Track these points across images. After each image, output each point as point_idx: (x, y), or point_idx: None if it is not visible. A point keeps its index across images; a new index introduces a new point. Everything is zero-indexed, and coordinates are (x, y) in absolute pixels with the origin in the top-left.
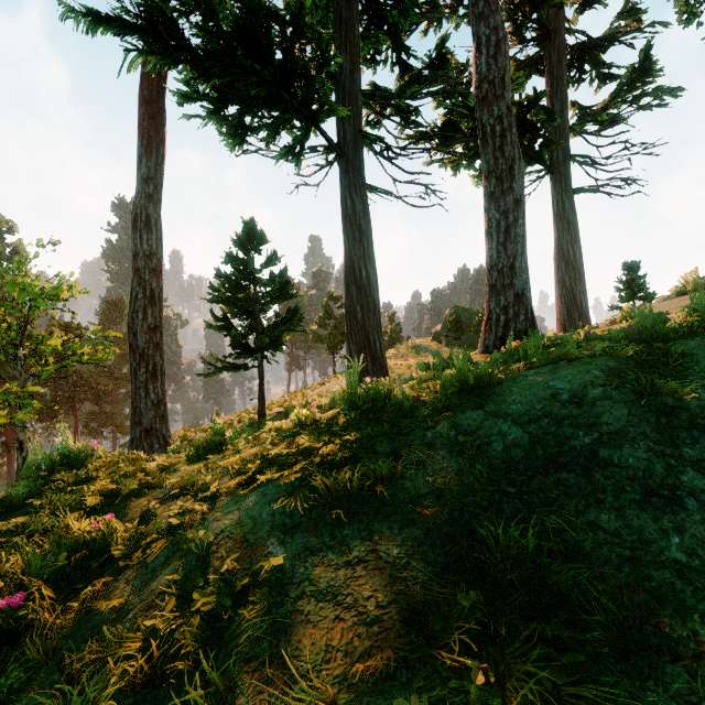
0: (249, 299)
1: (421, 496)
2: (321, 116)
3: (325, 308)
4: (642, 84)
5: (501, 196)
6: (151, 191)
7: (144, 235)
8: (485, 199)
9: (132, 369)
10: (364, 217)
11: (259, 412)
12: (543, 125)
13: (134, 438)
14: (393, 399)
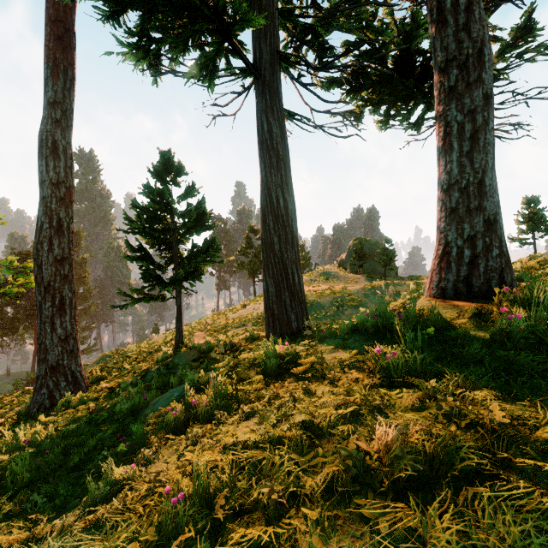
0: (167, 230)
1: None
2: (234, 28)
3: (246, 240)
4: (524, 42)
5: (466, 90)
6: (58, 116)
7: (51, 162)
8: (439, 99)
9: (37, 303)
10: (281, 142)
11: (176, 342)
12: None
13: (39, 376)
14: None
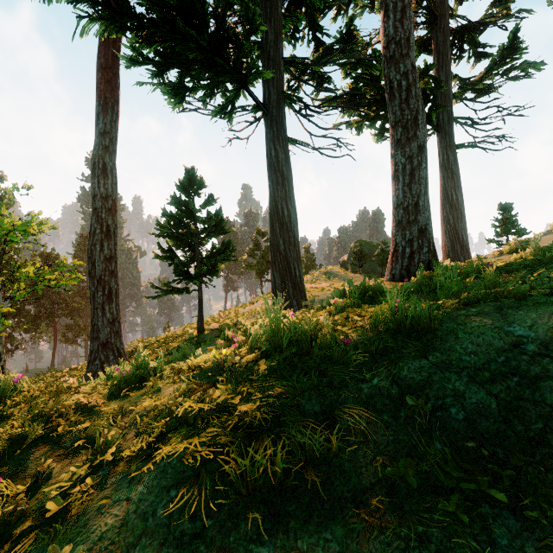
0: (190, 234)
1: (365, 488)
2: (249, 78)
3: (254, 242)
4: (511, 60)
5: (407, 143)
6: (107, 143)
7: (101, 180)
8: (392, 146)
9: (91, 293)
10: (285, 165)
11: (198, 328)
12: (432, 91)
13: (93, 351)
14: (320, 340)
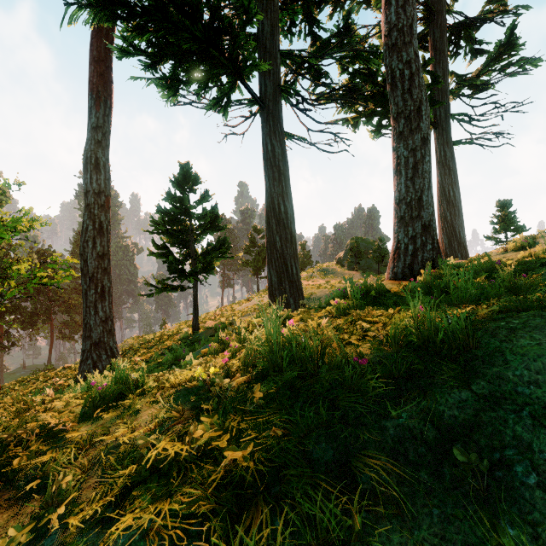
0: (185, 230)
1: None
2: (245, 71)
3: (250, 239)
4: (508, 56)
5: (410, 135)
6: (100, 138)
7: (94, 175)
8: (393, 139)
9: (83, 291)
10: (282, 160)
11: (193, 326)
12: (429, 87)
13: (85, 350)
14: (328, 359)
